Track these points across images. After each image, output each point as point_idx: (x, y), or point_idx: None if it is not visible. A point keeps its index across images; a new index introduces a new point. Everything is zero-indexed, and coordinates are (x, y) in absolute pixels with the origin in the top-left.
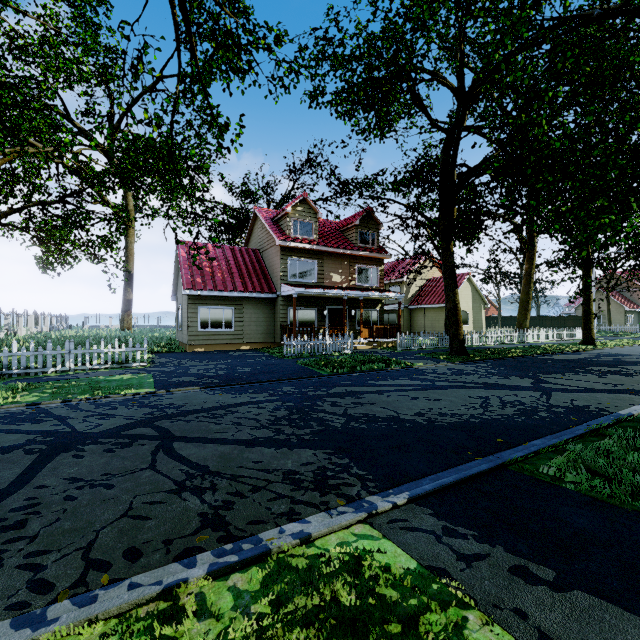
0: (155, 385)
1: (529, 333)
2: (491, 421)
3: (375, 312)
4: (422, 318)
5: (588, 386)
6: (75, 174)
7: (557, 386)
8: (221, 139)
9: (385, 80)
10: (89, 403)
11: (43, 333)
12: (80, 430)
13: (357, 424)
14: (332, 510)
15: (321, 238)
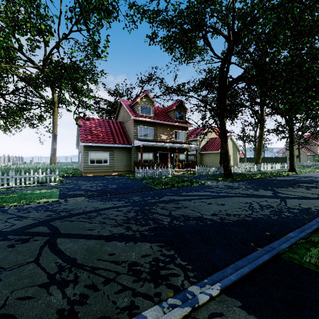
0: (59, 196)
1: (262, 166)
2: (258, 219)
3: (184, 155)
4: (207, 158)
5: (304, 195)
6: (24, 81)
7: (287, 195)
8: (95, 49)
9: (190, 30)
10: (15, 208)
11: (8, 166)
12: None
13: (177, 222)
14: (163, 302)
15: (155, 116)
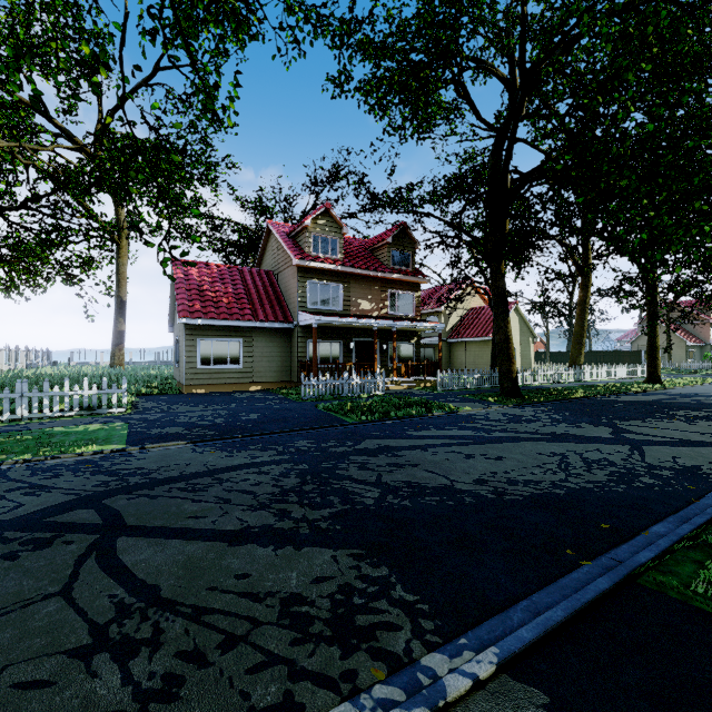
0: (127, 439)
1: (586, 370)
2: (582, 492)
3: (410, 346)
4: (463, 353)
5: (683, 437)
6: (51, 180)
7: (645, 437)
8: (207, 103)
9: (424, 66)
10: (25, 467)
11: (16, 371)
12: None
13: (396, 500)
14: (363, 695)
15: (347, 258)
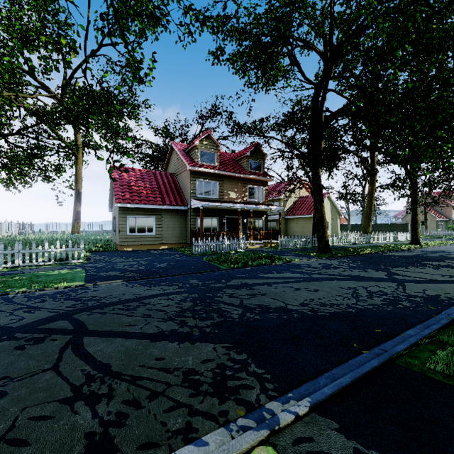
0: (85, 279)
1: (373, 236)
2: (365, 311)
3: (261, 220)
4: (295, 225)
5: (430, 277)
6: (34, 116)
7: (407, 278)
8: (136, 72)
9: (270, 44)
10: (23, 296)
11: (12, 236)
12: (2, 324)
13: (252, 315)
14: (231, 424)
15: (221, 165)
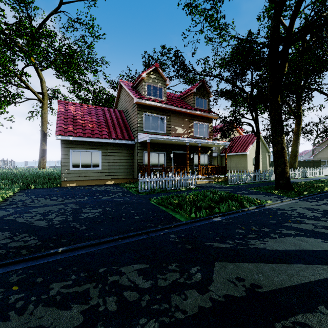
0: None
1: (308, 171)
2: None
3: (206, 156)
4: (229, 161)
5: None
6: None
7: None
8: None
9: None
10: None
11: None
12: None
13: None
14: None
15: (168, 101)
